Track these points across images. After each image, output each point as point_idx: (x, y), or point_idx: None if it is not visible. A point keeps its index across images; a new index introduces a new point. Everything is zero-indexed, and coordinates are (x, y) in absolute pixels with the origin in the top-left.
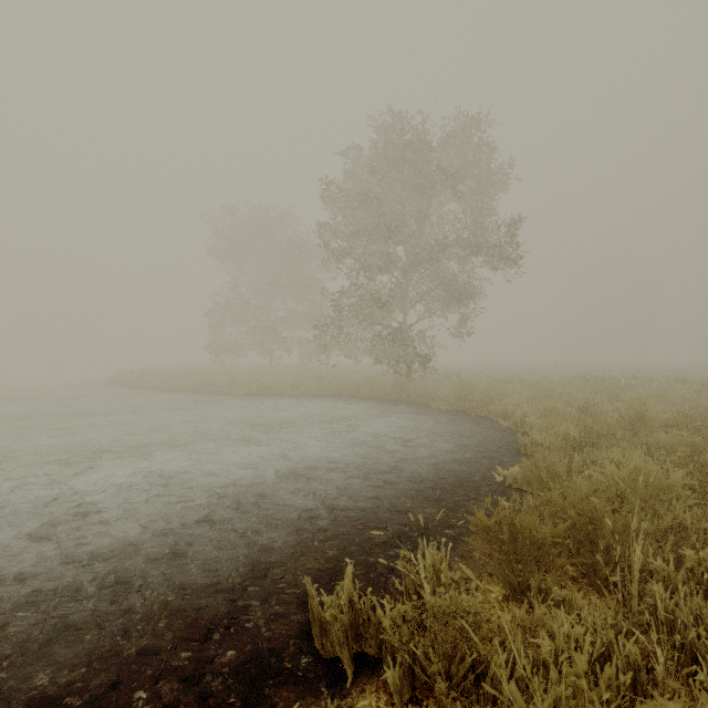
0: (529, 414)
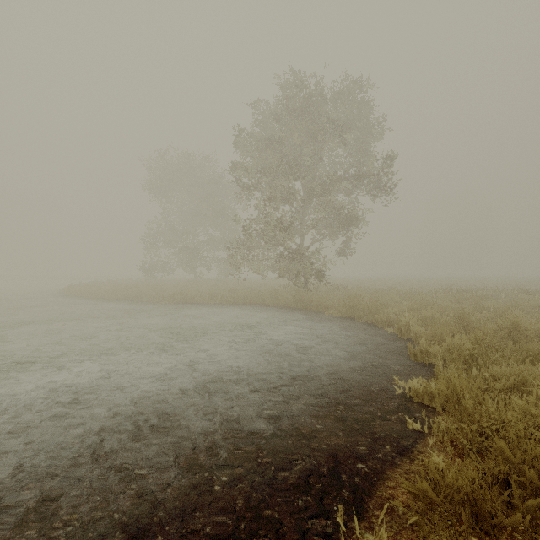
0: (412, 322)
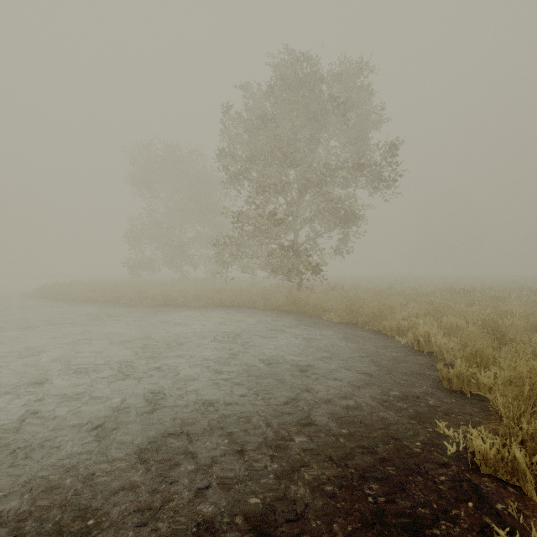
0: (433, 333)
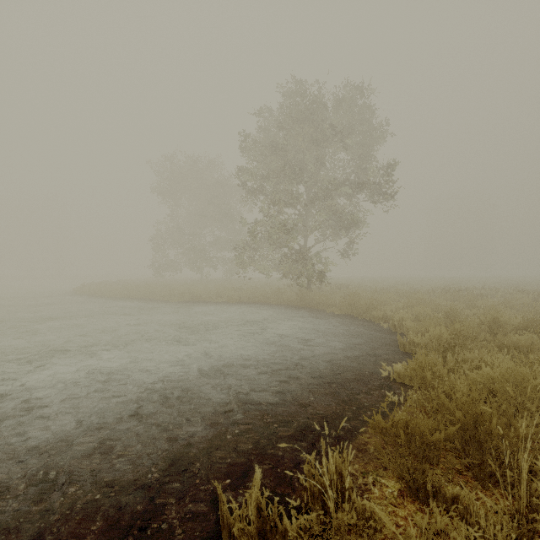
0: (405, 318)
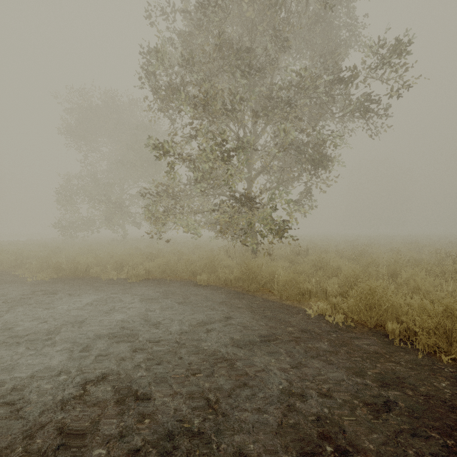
0: None
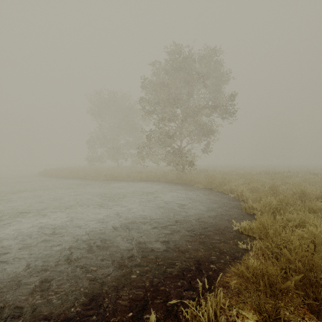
0: (244, 191)
